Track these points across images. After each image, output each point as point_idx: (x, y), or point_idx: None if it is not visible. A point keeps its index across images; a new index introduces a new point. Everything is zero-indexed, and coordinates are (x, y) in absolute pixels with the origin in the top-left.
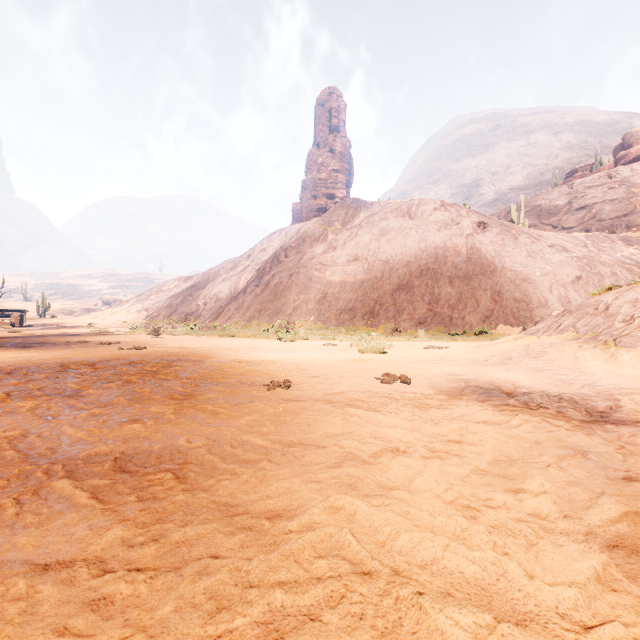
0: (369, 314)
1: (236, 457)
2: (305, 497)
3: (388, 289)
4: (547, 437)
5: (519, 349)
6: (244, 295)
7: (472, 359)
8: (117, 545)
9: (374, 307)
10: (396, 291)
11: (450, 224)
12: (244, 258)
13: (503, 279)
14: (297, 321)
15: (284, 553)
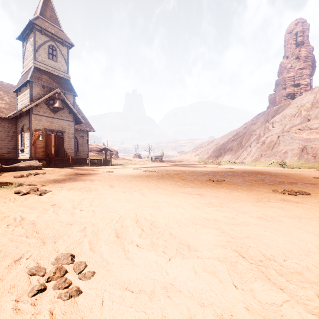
0: None
1: None
2: None
3: None
4: None
5: None
6: (250, 148)
7: None
8: None
9: None
10: None
11: None
12: (242, 129)
13: None
14: (285, 160)
15: None
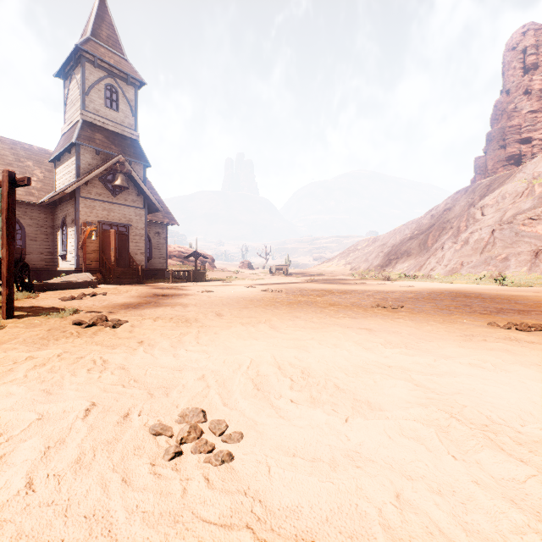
0: None
1: None
2: None
3: None
4: None
5: None
6: (442, 251)
7: None
8: None
9: None
10: None
11: None
12: (427, 218)
13: None
14: (505, 272)
15: None
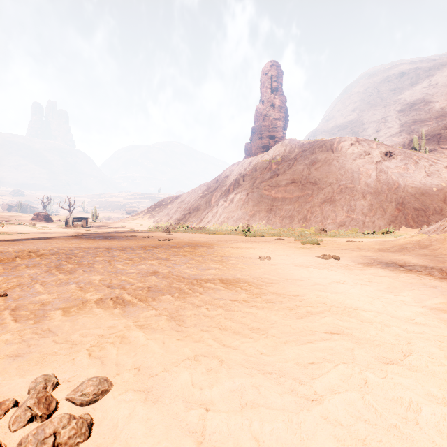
0: (303, 219)
1: (266, 282)
2: (304, 292)
3: (316, 202)
4: (417, 281)
5: (413, 243)
6: (217, 207)
7: (379, 248)
8: (247, 297)
9: (306, 215)
10: (322, 203)
11: (363, 155)
12: (214, 182)
13: (405, 194)
14: (253, 224)
15: (305, 301)
